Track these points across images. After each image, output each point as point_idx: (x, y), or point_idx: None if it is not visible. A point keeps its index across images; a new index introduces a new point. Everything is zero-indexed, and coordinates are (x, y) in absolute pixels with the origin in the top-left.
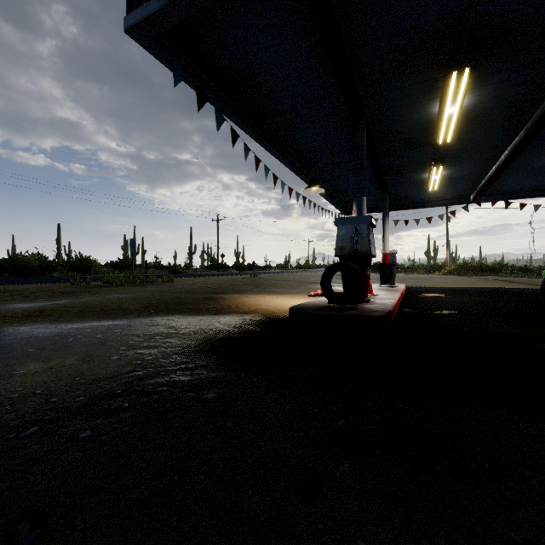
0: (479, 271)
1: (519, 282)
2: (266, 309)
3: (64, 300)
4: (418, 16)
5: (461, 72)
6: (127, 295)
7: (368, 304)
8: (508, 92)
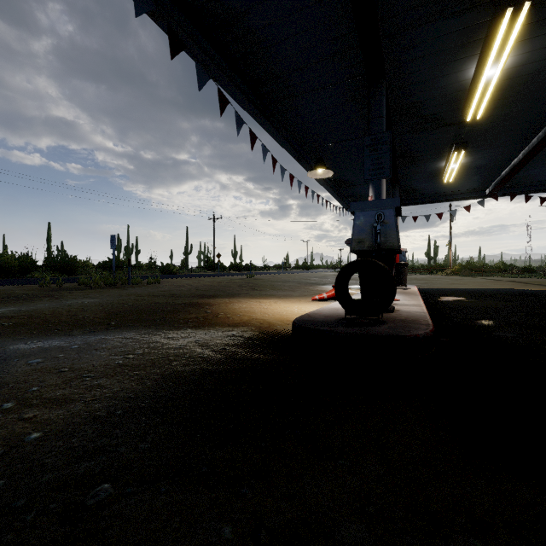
0: (483, 271)
1: (531, 283)
2: (262, 319)
3: (9, 307)
4: None
5: (515, 12)
6: (94, 301)
7: (395, 314)
8: None
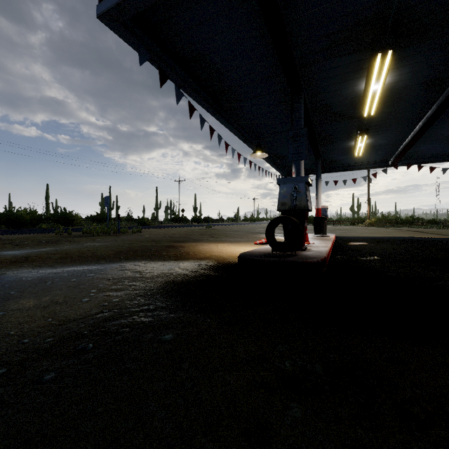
0: (395, 223)
1: (428, 232)
2: (218, 255)
3: (48, 247)
4: (349, 5)
5: (384, 54)
6: (101, 244)
7: (305, 251)
8: (424, 72)
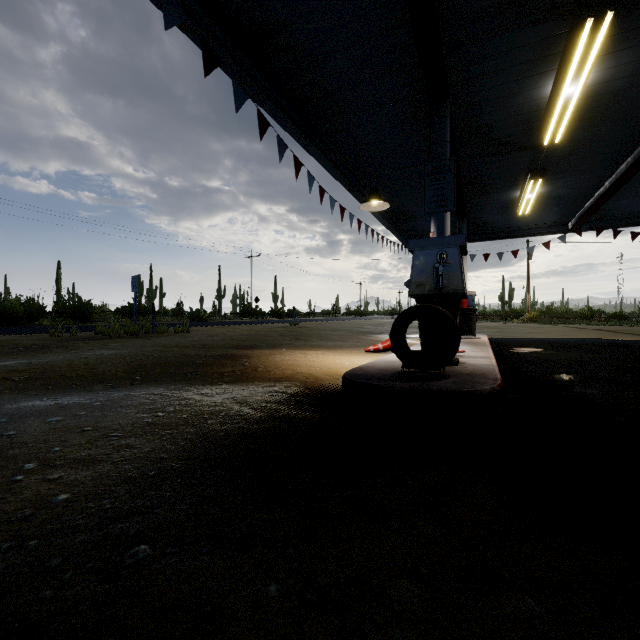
0: (566, 318)
1: (621, 332)
2: (307, 373)
3: (18, 359)
4: None
5: (597, 23)
6: (115, 352)
7: (460, 367)
8: None
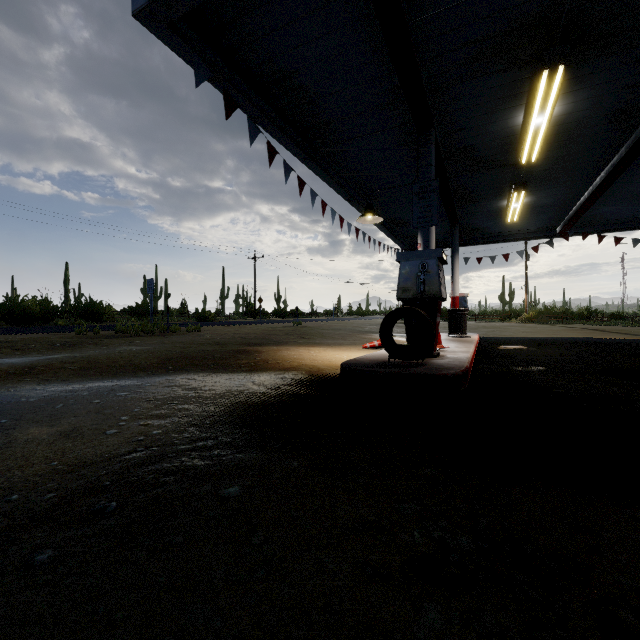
0: (564, 318)
1: (612, 331)
2: (311, 365)
3: (63, 353)
4: None
5: (553, 72)
6: (141, 348)
7: (438, 359)
8: (609, 98)
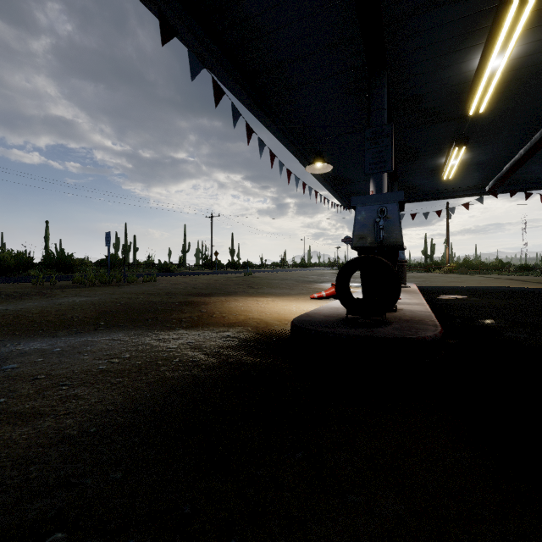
0: (480, 269)
1: (529, 281)
2: (258, 319)
3: None
4: None
5: None
6: (86, 299)
7: (399, 314)
8: None
